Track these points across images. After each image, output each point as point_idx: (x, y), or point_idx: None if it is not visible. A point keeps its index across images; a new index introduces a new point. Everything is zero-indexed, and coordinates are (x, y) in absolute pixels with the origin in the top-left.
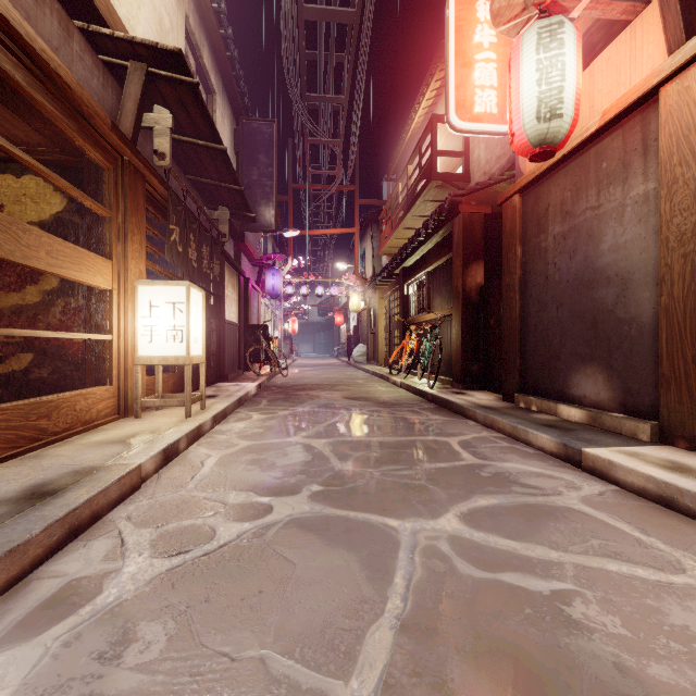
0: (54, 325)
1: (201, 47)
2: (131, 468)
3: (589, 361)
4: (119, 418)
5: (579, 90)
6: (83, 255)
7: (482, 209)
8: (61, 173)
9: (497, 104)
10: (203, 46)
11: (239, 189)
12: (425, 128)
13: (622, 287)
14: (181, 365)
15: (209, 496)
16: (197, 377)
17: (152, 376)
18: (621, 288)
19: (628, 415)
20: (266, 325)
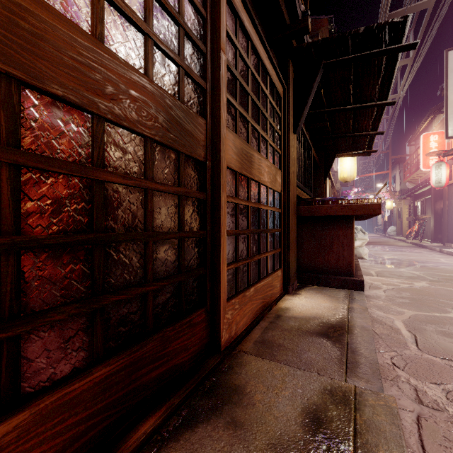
0: None
1: None
2: None
3: None
4: None
5: (447, 177)
6: None
7: None
8: None
9: None
10: None
11: None
12: None
13: None
14: None
15: None
16: None
17: None
18: None
19: None
20: None
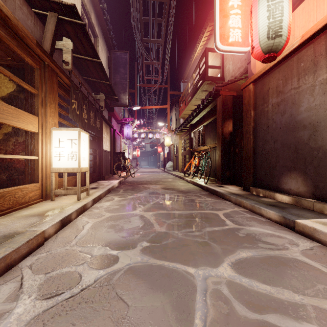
0: (9, 151)
1: (90, 13)
2: (37, 233)
3: (293, 170)
4: (42, 200)
5: (290, 22)
6: (20, 113)
7: (231, 93)
8: (12, 71)
9: (241, 37)
10: (91, 12)
11: (109, 84)
12: (202, 55)
13: (313, 130)
14: None
15: (82, 250)
16: None
17: (63, 178)
18: (312, 131)
19: (316, 200)
20: (124, 152)
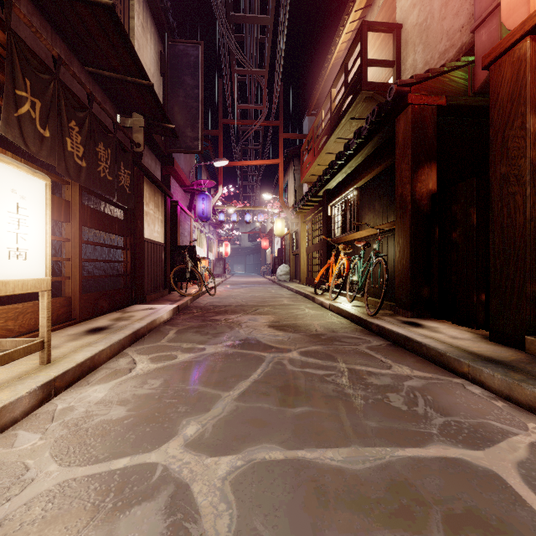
0: None
1: None
2: None
3: None
4: None
5: None
6: None
7: (435, 100)
8: None
9: None
10: None
11: (148, 84)
12: (353, 40)
13: None
14: (68, 289)
15: None
16: (95, 302)
17: None
18: None
19: None
20: (194, 246)
